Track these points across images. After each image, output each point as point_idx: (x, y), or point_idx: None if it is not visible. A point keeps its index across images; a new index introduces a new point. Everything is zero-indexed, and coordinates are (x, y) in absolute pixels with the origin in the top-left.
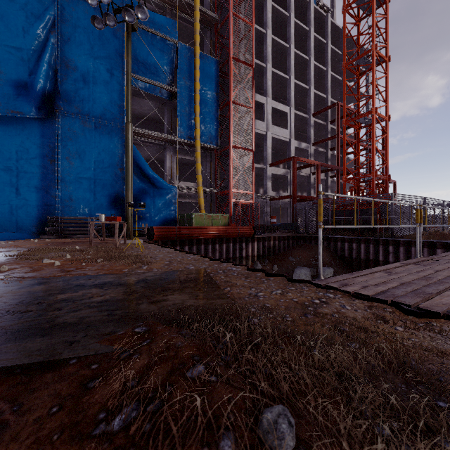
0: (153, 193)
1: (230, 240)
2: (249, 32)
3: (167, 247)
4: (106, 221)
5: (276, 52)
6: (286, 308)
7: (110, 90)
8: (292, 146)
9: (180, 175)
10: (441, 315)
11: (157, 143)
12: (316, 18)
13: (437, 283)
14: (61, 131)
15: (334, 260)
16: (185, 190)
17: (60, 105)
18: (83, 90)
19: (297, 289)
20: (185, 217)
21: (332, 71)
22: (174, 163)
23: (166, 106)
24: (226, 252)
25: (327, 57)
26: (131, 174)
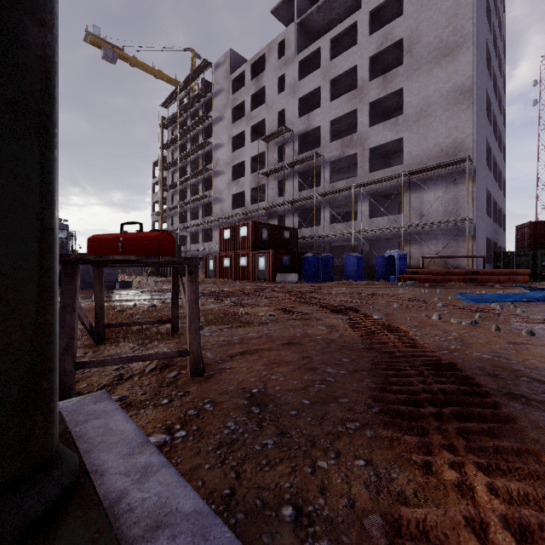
0: None
1: None
2: None
3: None
4: None
5: None
6: None
7: None
8: None
9: None
10: None
11: None
12: None
13: None
14: None
15: None
16: None
17: None
18: None
19: None
20: None
21: None
22: None
23: None
24: None
25: None
26: None
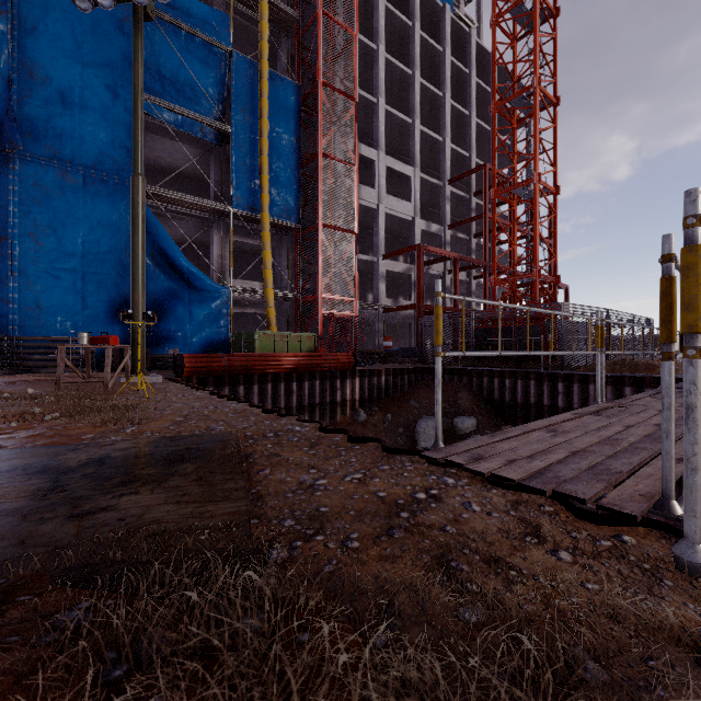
0: (189, 298)
1: (316, 375)
2: (349, 45)
3: (200, 389)
4: (88, 345)
5: (393, 81)
6: (357, 515)
7: (111, 121)
8: (418, 229)
9: (238, 269)
10: (638, 520)
11: (199, 216)
12: (454, 34)
13: (629, 451)
14: (20, 188)
15: (478, 405)
16: (246, 293)
17: (17, 140)
18: (61, 118)
19: (392, 468)
20: (244, 338)
21: (477, 117)
22: (227, 249)
23: (214, 155)
24: (308, 395)
25: (470, 95)
26: (143, 263)
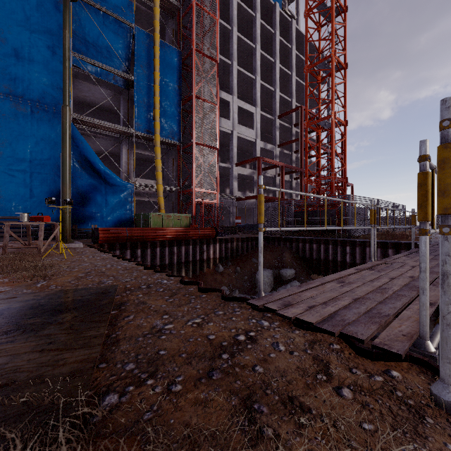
0: (105, 190)
1: (190, 242)
2: (213, 26)
3: (106, 252)
4: (26, 222)
5: (242, 51)
6: (187, 358)
7: (50, 70)
8: (258, 147)
9: (140, 172)
10: (403, 357)
11: (113, 136)
12: (282, 22)
13: (394, 297)
14: None
15: (296, 261)
16: (145, 188)
17: None
18: (15, 67)
19: (225, 314)
20: (142, 217)
21: (296, 76)
22: (132, 158)
23: (123, 95)
24: (185, 255)
25: (291, 61)
26: (69, 166)
